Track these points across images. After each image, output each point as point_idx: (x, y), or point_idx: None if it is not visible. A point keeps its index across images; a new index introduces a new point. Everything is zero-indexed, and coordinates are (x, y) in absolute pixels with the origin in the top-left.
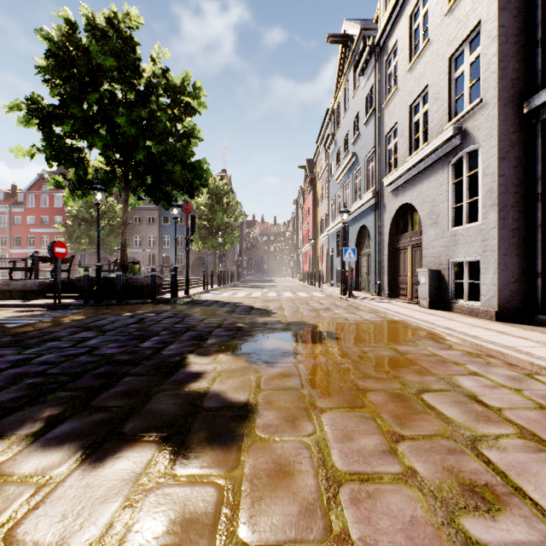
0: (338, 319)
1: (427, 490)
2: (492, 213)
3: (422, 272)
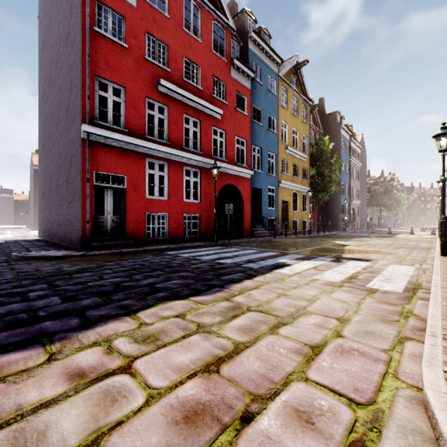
0: None
1: None
2: None
3: None
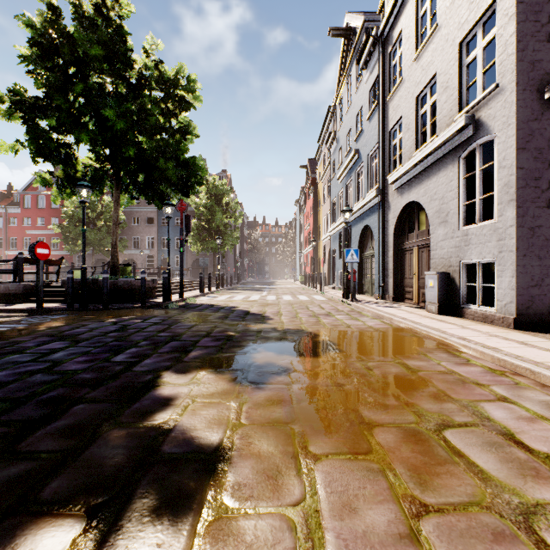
0: (339, 326)
1: None
2: (510, 210)
3: (430, 275)
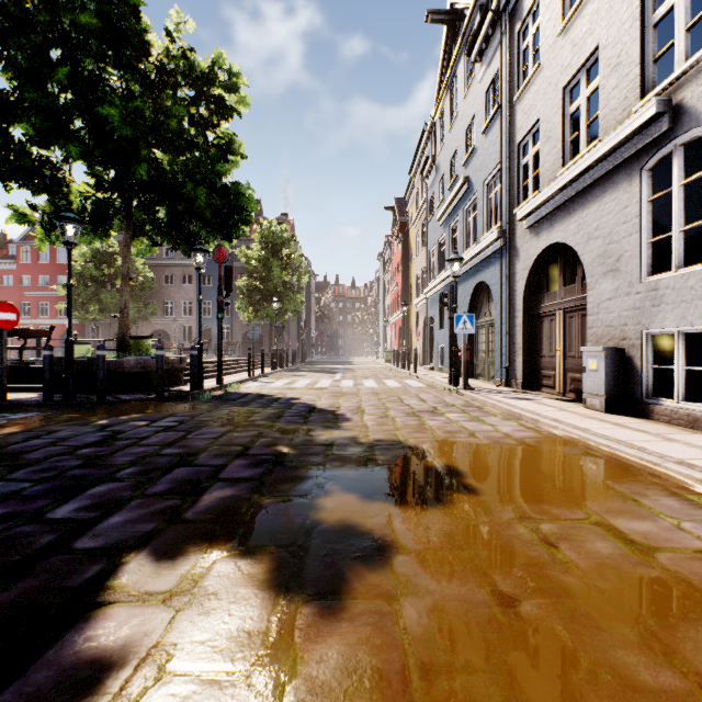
0: (457, 434)
1: None
2: None
3: (592, 352)
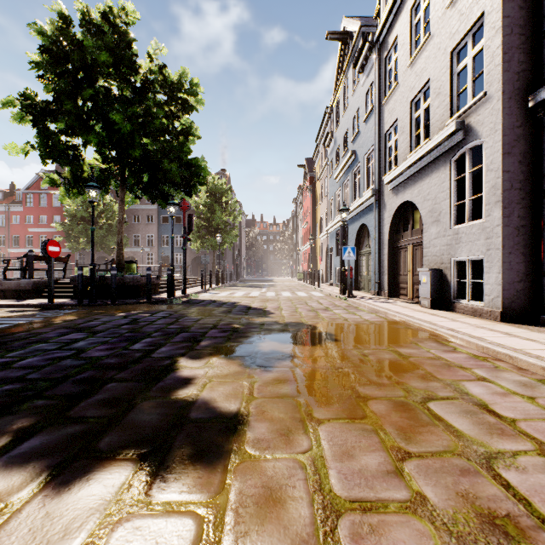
0: (337, 319)
1: (440, 522)
2: (496, 210)
3: (423, 271)
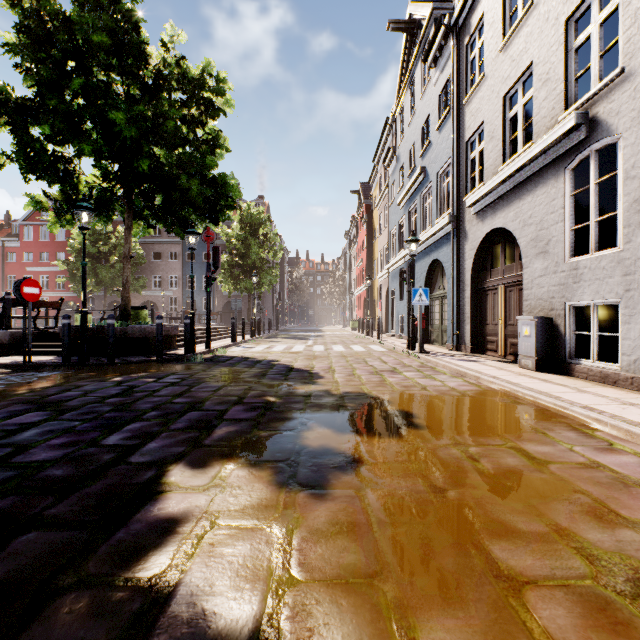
0: (412, 388)
1: None
2: None
3: (525, 320)
